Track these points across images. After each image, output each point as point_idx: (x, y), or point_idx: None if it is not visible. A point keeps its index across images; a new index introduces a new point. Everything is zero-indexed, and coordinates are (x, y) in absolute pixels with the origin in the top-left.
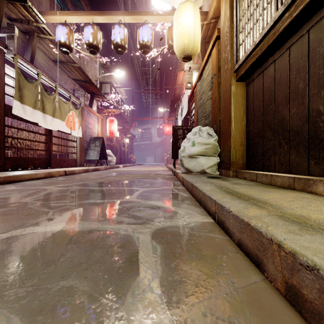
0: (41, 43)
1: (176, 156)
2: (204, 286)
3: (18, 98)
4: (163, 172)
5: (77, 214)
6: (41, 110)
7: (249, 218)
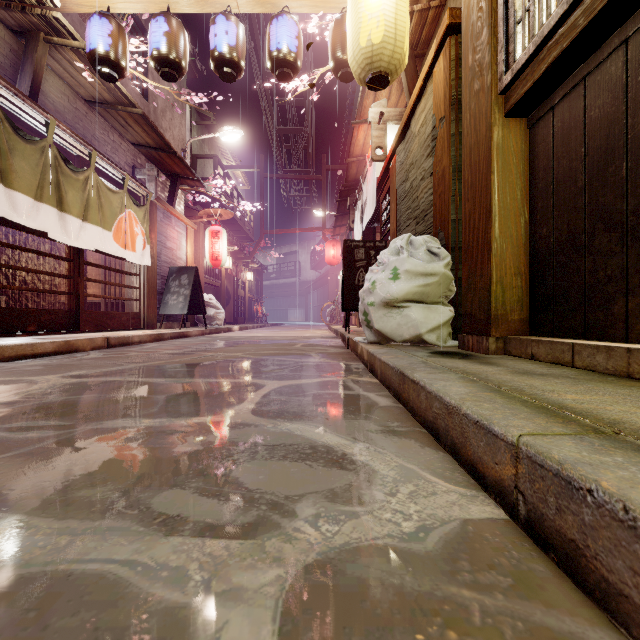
0: (56, 58)
1: (352, 305)
2: None
3: None
4: (323, 341)
5: (47, 480)
6: (54, 203)
7: None
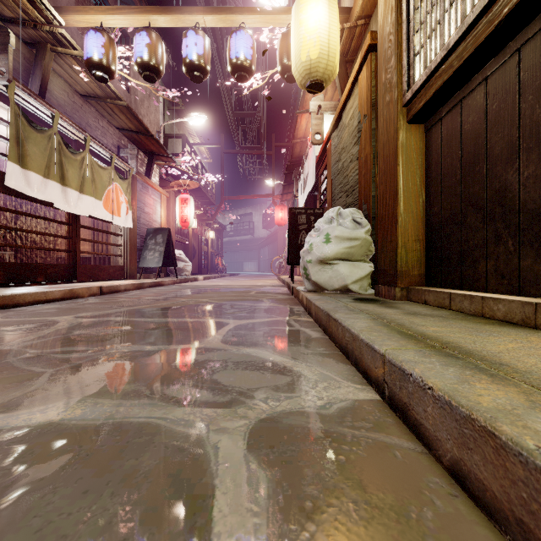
0: (59, 63)
1: (296, 260)
2: None
3: (16, 159)
4: (272, 289)
5: (97, 381)
6: (58, 179)
7: (491, 417)
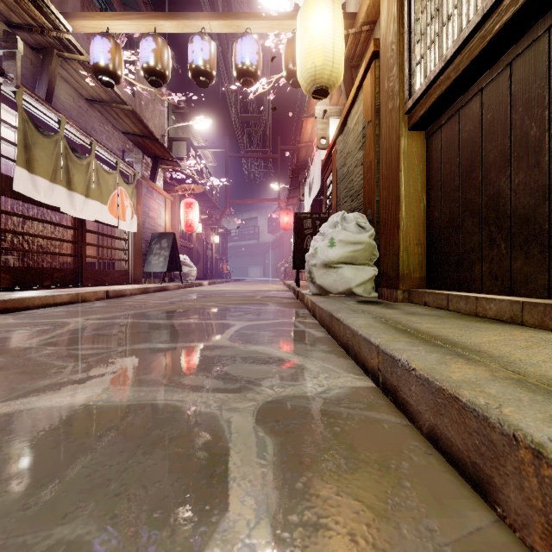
0: (65, 68)
1: (302, 265)
2: (368, 539)
3: (24, 164)
4: (278, 294)
5: (116, 372)
6: (65, 184)
7: (456, 386)
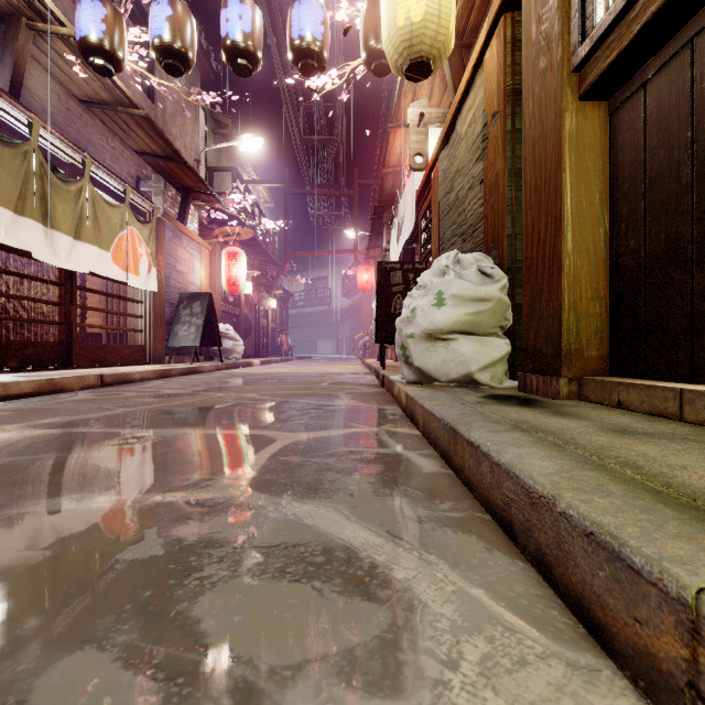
0: (43, 49)
1: (388, 337)
2: None
3: None
4: (354, 378)
5: None
6: (39, 218)
7: None
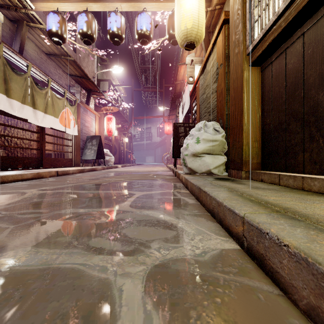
0: (31, 33)
1: (178, 155)
2: None
3: (4, 92)
4: (163, 173)
5: (42, 234)
6: (31, 105)
7: None
